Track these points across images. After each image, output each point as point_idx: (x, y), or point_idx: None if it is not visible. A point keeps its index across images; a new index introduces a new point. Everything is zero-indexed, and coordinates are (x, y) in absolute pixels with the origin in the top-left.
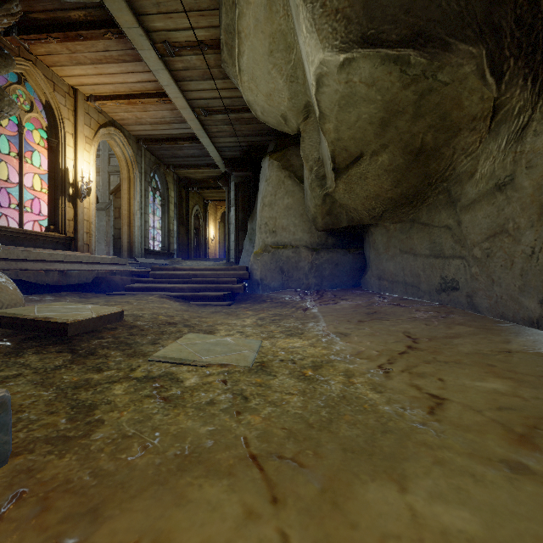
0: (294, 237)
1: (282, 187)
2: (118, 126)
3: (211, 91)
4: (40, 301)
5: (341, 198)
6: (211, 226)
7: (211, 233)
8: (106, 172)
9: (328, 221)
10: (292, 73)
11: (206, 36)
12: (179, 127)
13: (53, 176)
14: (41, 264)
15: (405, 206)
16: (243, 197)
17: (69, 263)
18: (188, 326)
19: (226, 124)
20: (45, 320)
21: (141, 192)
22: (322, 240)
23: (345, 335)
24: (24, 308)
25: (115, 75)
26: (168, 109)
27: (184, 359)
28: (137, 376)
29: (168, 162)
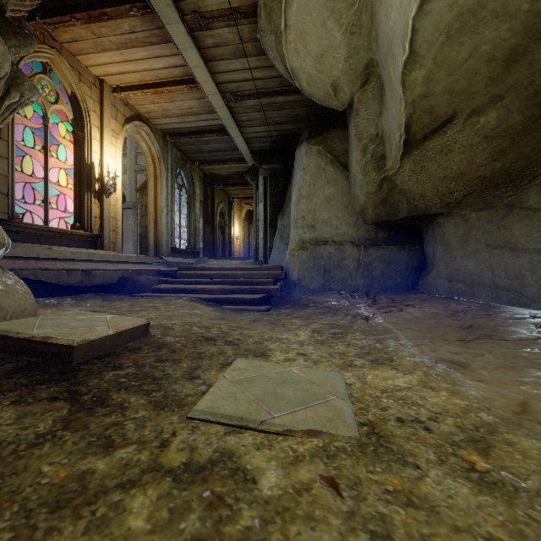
0: (337, 231)
1: (322, 176)
2: (144, 120)
3: (243, 71)
4: (57, 306)
5: (404, 181)
6: (236, 225)
7: (236, 232)
8: (133, 171)
9: (381, 212)
10: (354, 20)
11: (241, 2)
12: (206, 118)
13: (79, 171)
14: (64, 263)
15: (502, 187)
16: (273, 191)
17: (93, 262)
18: (231, 343)
19: (256, 111)
20: (43, 340)
21: (167, 188)
22: (371, 235)
23: (462, 366)
24: (23, 320)
25: (141, 62)
26: (195, 97)
27: (245, 418)
28: (173, 463)
29: (194, 158)
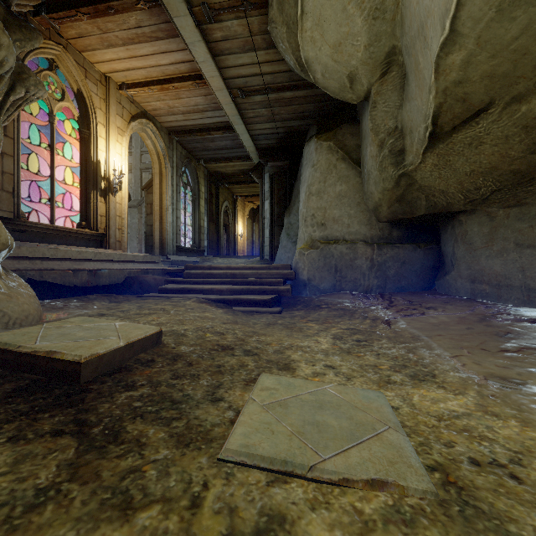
0: (349, 230)
1: (333, 172)
2: (150, 118)
3: (251, 66)
4: (62, 309)
5: (425, 177)
6: (240, 223)
7: (240, 230)
8: (138, 169)
9: (397, 210)
10: (378, 4)
11: None
12: (212, 116)
13: (85, 169)
14: (70, 263)
15: None
16: (279, 189)
17: (99, 261)
18: (250, 353)
19: (264, 107)
20: (47, 355)
21: (172, 186)
22: (385, 233)
23: (520, 384)
24: (25, 330)
25: (148, 57)
26: (201, 94)
27: (289, 462)
28: None
29: (199, 156)
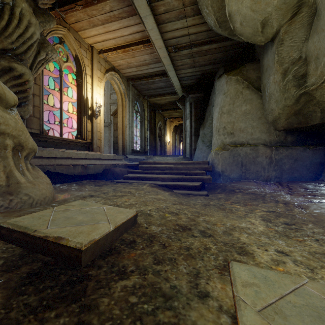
0: (252, 136)
1: (240, 97)
2: (116, 71)
3: (182, 29)
4: (67, 191)
5: (324, 94)
6: (168, 135)
7: (168, 139)
8: (108, 104)
9: (293, 121)
10: None
11: None
12: (154, 67)
13: (79, 103)
14: (71, 160)
15: None
16: (196, 111)
17: (88, 159)
18: (206, 234)
19: (188, 57)
20: (55, 241)
21: (129, 113)
22: (281, 138)
23: None
24: (41, 213)
25: (116, 31)
26: (148, 53)
27: None
28: None
29: (144, 93)
